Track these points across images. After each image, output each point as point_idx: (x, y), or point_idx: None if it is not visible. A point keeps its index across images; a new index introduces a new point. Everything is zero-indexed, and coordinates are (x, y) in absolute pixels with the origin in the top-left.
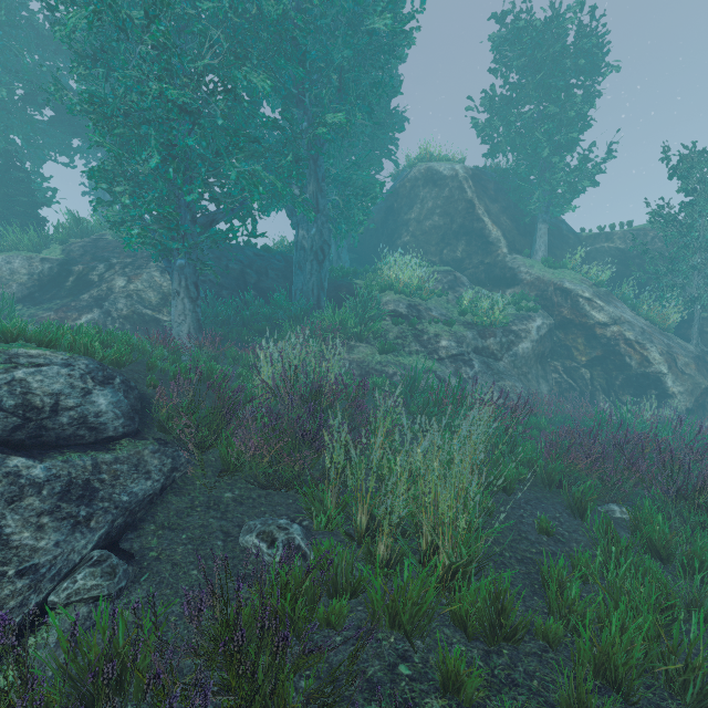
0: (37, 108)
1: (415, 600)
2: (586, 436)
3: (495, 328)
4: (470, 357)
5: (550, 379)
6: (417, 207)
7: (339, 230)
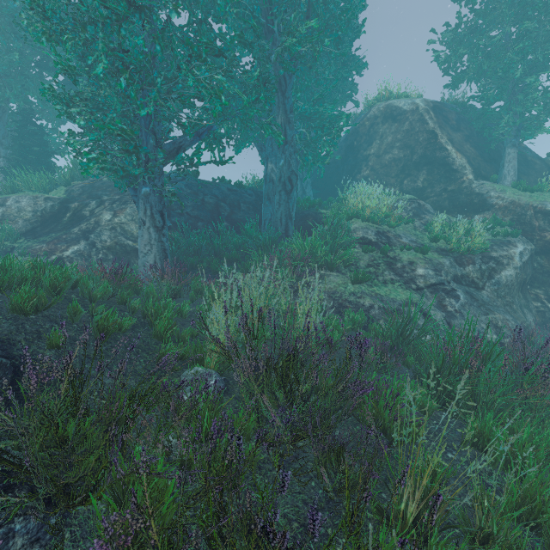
0: (50, 74)
1: None
2: None
3: (472, 254)
4: (452, 287)
5: (532, 309)
6: (376, 143)
7: (305, 163)
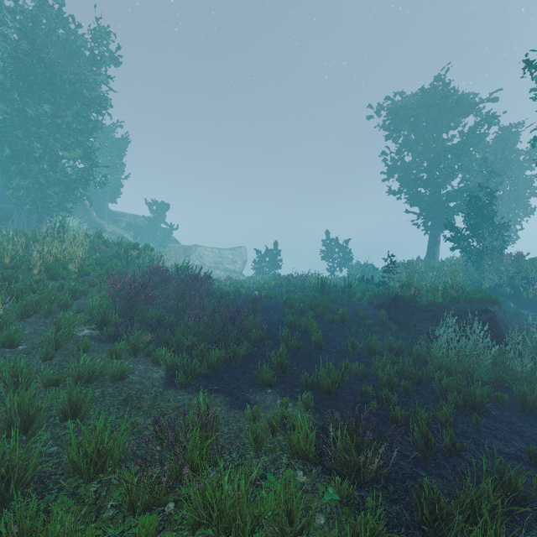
0: None
1: None
2: None
3: None
4: None
5: None
6: None
7: None
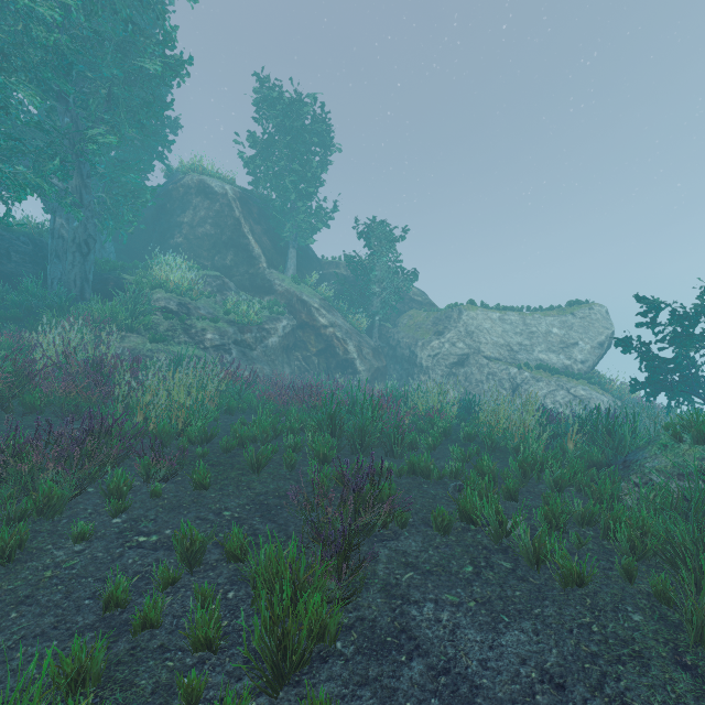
0: None
1: (167, 432)
2: (288, 389)
3: (252, 325)
4: (230, 347)
5: (293, 365)
6: (190, 213)
7: (105, 225)
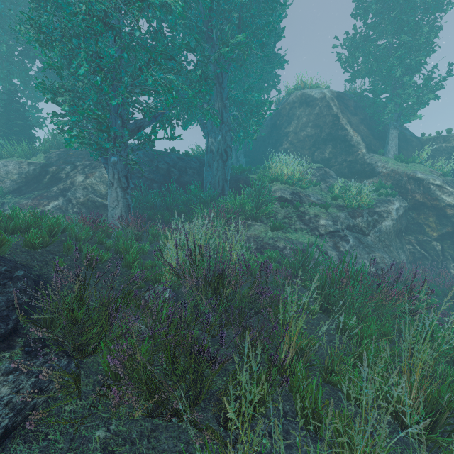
0: (30, 61)
1: None
2: None
3: (361, 209)
4: (345, 233)
5: (406, 250)
6: (294, 122)
7: (238, 138)
